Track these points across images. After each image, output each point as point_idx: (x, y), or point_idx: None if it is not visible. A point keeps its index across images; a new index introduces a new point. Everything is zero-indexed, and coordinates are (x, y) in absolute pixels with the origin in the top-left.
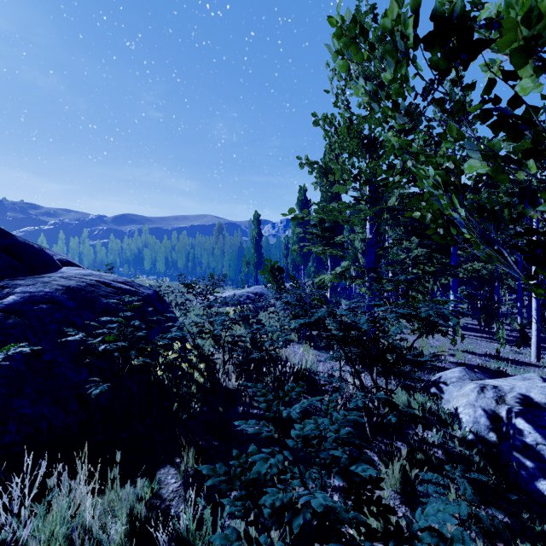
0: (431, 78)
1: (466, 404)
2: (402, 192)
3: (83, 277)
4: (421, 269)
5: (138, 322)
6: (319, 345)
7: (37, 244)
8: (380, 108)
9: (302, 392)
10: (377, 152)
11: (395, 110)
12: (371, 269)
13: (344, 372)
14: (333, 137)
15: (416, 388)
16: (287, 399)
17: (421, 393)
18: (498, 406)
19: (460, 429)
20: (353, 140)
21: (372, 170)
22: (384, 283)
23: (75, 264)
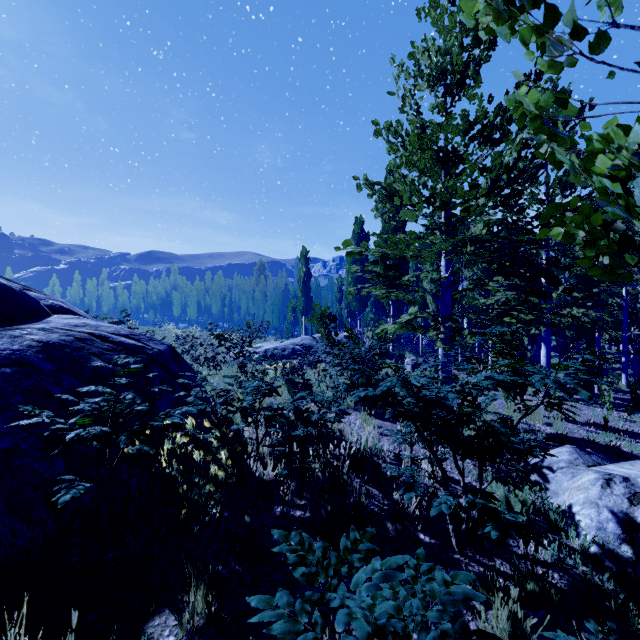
0: (525, 73)
1: (584, 502)
2: (486, 219)
3: (72, 329)
4: (512, 317)
5: (131, 395)
6: (381, 411)
7: (26, 286)
8: (514, 34)
9: (372, 552)
10: (457, 167)
11: (549, 26)
12: (448, 316)
13: (414, 450)
14: (398, 151)
15: (521, 484)
16: (345, 570)
17: (524, 487)
18: (633, 507)
19: (577, 536)
20: (426, 152)
21: (450, 190)
22: (465, 335)
23: (71, 311)
